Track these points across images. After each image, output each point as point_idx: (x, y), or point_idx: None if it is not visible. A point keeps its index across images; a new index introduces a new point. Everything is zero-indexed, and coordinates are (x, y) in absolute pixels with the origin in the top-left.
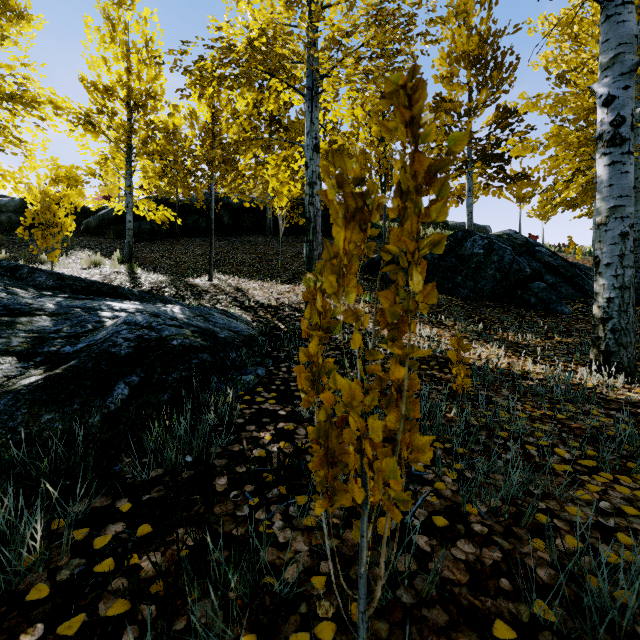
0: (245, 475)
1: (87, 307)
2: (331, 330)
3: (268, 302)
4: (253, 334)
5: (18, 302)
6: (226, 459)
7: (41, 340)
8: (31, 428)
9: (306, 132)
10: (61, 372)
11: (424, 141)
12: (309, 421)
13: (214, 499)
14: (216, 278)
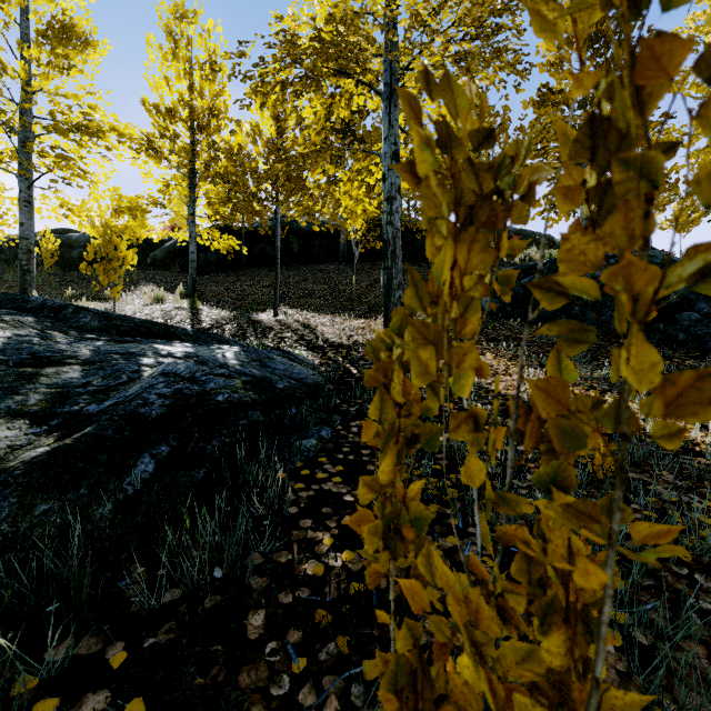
0: (288, 616)
1: (128, 352)
2: (420, 441)
3: (339, 341)
4: (319, 381)
5: (50, 349)
6: (267, 577)
7: (63, 397)
8: (19, 524)
9: (383, 137)
10: (71, 443)
11: (670, 4)
12: None
13: (242, 655)
14: (282, 313)
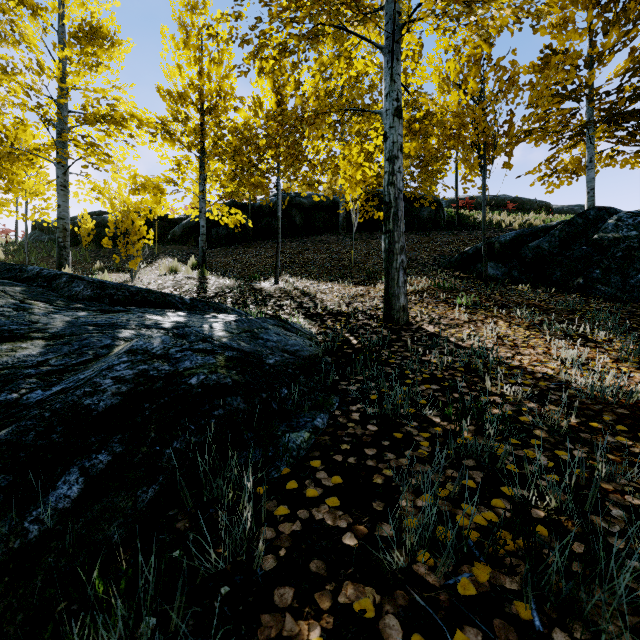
0: None
1: (109, 323)
2: None
3: (338, 308)
4: (316, 354)
5: (19, 320)
6: None
7: (5, 380)
8: None
9: (384, 94)
10: None
11: None
12: (406, 583)
13: None
14: (283, 281)
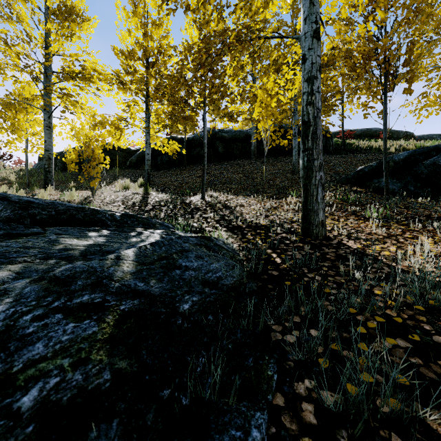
0: None
1: None
2: None
3: (256, 221)
4: (240, 279)
5: None
6: None
7: None
8: None
9: (303, 18)
10: None
11: None
12: None
13: None
14: (208, 195)
